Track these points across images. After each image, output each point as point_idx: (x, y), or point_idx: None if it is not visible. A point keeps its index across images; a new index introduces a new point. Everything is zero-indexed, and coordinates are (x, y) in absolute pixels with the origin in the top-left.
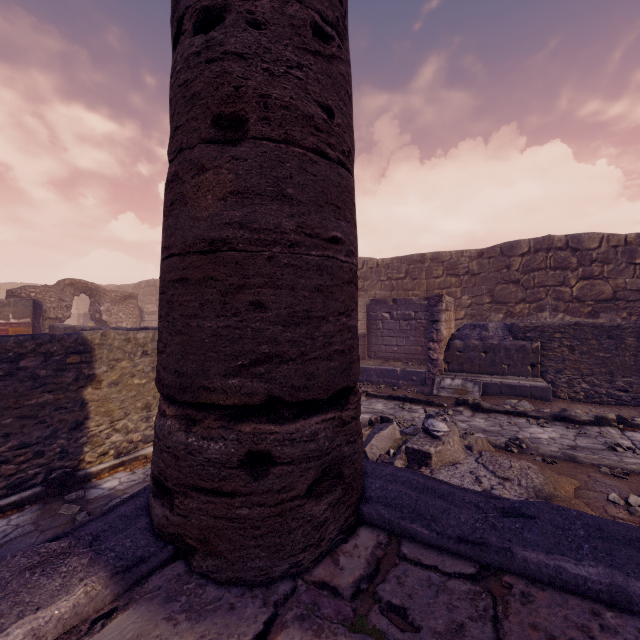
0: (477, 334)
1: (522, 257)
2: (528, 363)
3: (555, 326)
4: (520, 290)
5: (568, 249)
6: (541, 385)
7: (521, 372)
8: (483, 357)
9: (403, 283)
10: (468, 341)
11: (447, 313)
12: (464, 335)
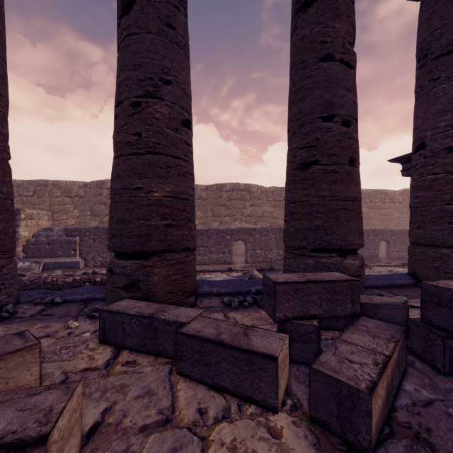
0: (46, 234)
1: (108, 190)
2: (72, 249)
3: (87, 228)
4: (107, 208)
5: None
6: (76, 260)
7: (68, 254)
8: (47, 247)
9: (31, 199)
10: (38, 238)
11: (31, 221)
12: (38, 235)
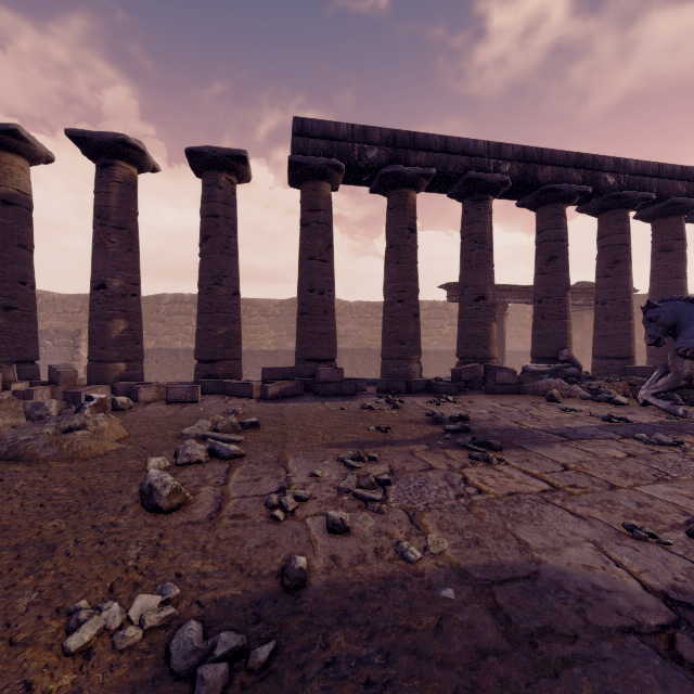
0: None
1: (167, 305)
2: None
3: (149, 350)
4: (165, 327)
5: (192, 303)
6: None
7: None
8: None
9: (79, 316)
10: None
11: None
12: None
